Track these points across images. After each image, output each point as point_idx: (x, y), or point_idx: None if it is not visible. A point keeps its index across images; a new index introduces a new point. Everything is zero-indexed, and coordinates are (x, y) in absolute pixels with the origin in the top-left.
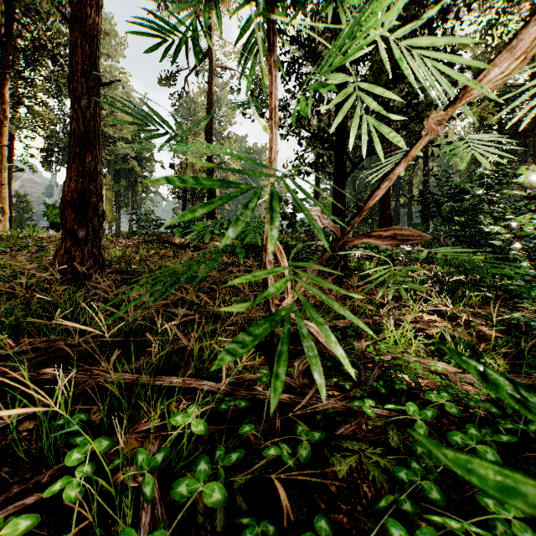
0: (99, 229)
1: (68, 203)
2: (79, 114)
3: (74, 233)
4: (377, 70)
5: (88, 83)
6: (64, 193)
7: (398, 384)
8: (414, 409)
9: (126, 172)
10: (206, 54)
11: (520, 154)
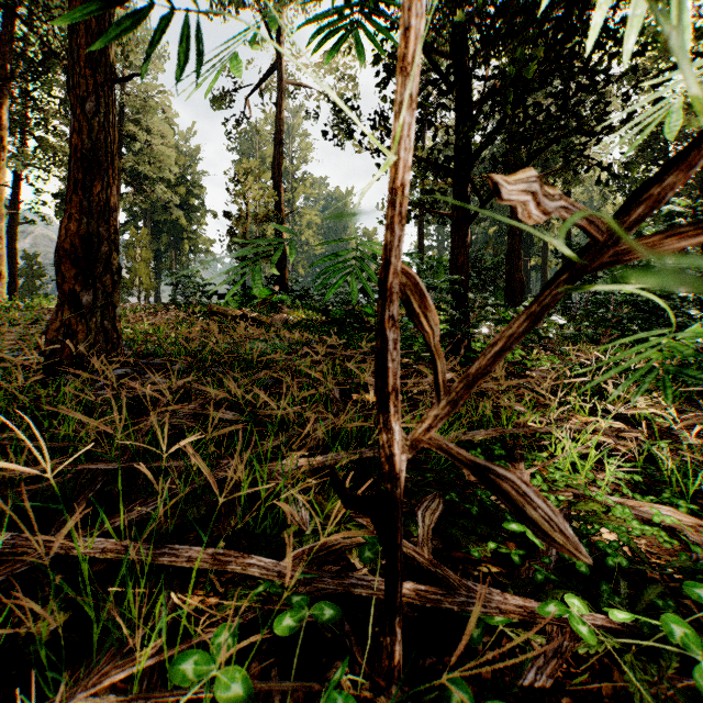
0: (112, 292)
1: (66, 252)
2: (82, 123)
3: (74, 297)
4: (521, 57)
5: (96, 77)
6: (60, 238)
7: (611, 557)
8: (686, 634)
9: (169, 225)
10: (273, 66)
11: (695, 198)
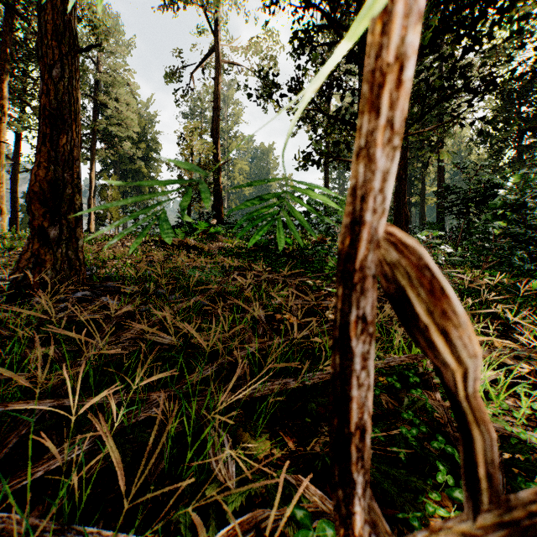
0: (76, 227)
1: (36, 194)
2: (50, 86)
3: (43, 232)
4: None
5: (62, 48)
6: (31, 182)
7: None
8: None
9: (133, 173)
10: (212, 49)
11: None
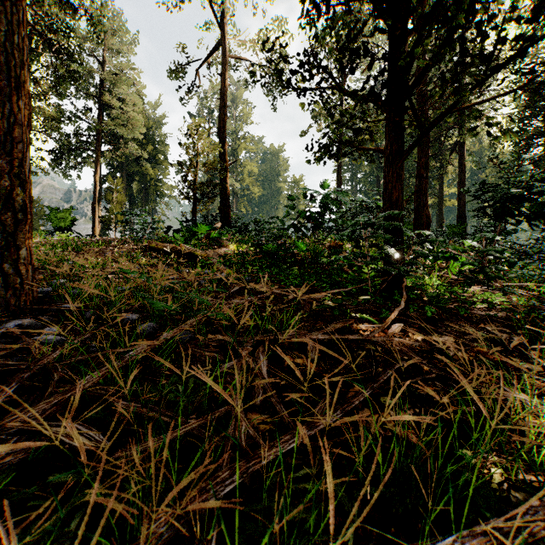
0: (16, 232)
1: None
2: None
3: None
4: None
5: None
6: None
7: None
8: None
9: (140, 175)
10: (219, 44)
11: None
